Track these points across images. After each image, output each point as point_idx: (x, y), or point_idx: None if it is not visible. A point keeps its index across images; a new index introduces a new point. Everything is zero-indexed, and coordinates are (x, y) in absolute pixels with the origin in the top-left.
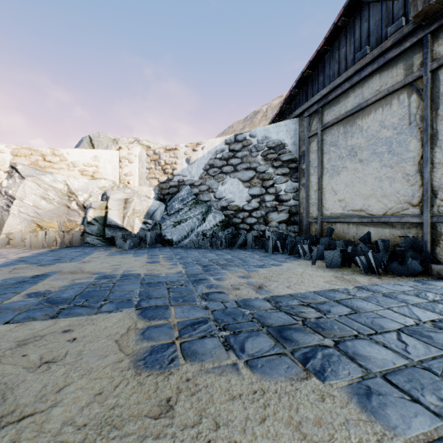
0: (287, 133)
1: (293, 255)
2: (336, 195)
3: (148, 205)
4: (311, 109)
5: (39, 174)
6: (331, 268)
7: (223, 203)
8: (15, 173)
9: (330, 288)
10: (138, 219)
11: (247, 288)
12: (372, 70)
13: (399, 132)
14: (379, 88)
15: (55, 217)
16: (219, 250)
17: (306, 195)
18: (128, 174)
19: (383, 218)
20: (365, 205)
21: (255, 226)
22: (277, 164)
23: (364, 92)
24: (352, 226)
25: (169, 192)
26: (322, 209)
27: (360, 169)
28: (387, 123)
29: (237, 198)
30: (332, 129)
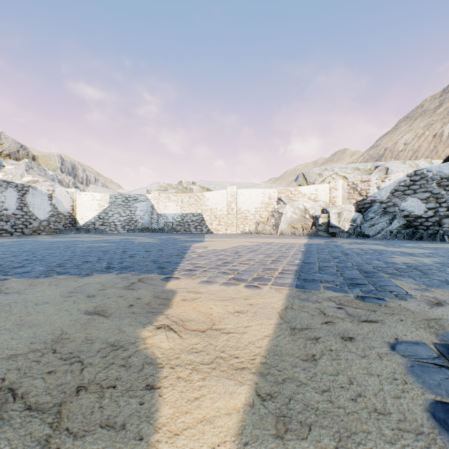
0: None
1: None
2: None
3: (351, 215)
4: None
5: (291, 201)
6: None
7: (405, 213)
8: (280, 202)
9: None
10: (347, 223)
11: (414, 246)
12: None
13: None
14: None
15: (298, 222)
16: (402, 240)
17: None
18: (334, 197)
19: None
20: None
21: (430, 227)
22: (448, 188)
23: None
24: None
25: (363, 206)
26: None
27: None
28: None
29: (416, 210)
30: None
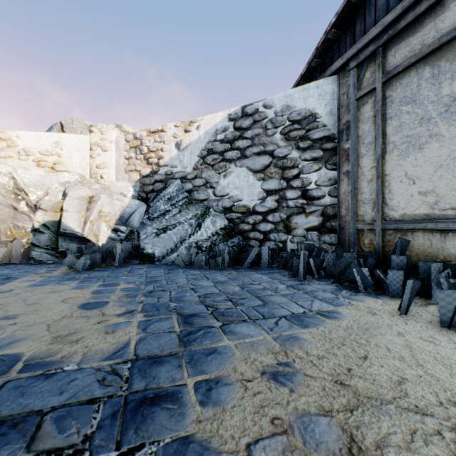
0: (320, 99)
1: (340, 284)
2: (415, 184)
3: (122, 206)
4: (363, 54)
5: None
6: (453, 327)
7: (226, 203)
8: None
9: None
10: (106, 224)
11: None
12: None
13: None
14: None
15: None
16: (220, 271)
17: (353, 188)
18: (101, 166)
19: None
20: None
21: (271, 235)
22: (305, 144)
23: None
24: (454, 237)
25: (153, 188)
26: (383, 208)
27: None
28: None
29: (246, 195)
30: (406, 76)
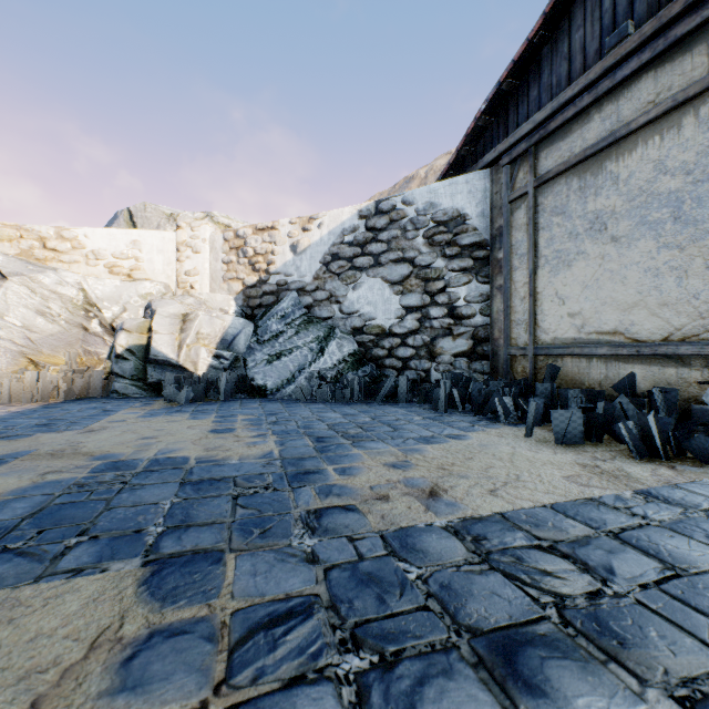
0: (470, 197)
1: (483, 416)
2: (564, 305)
3: (224, 326)
4: (516, 150)
5: (34, 270)
6: (566, 444)
7: (356, 322)
8: None
9: (584, 497)
10: (206, 349)
11: (406, 497)
12: (640, 64)
13: (697, 179)
14: (654, 99)
15: (62, 346)
16: (349, 405)
17: (506, 306)
18: (191, 273)
19: (664, 347)
20: (623, 322)
21: (411, 363)
22: (452, 251)
23: (622, 109)
24: (597, 363)
25: (261, 302)
26: (536, 331)
27: (614, 254)
28: (672, 163)
29: (381, 312)
30: (556, 184)
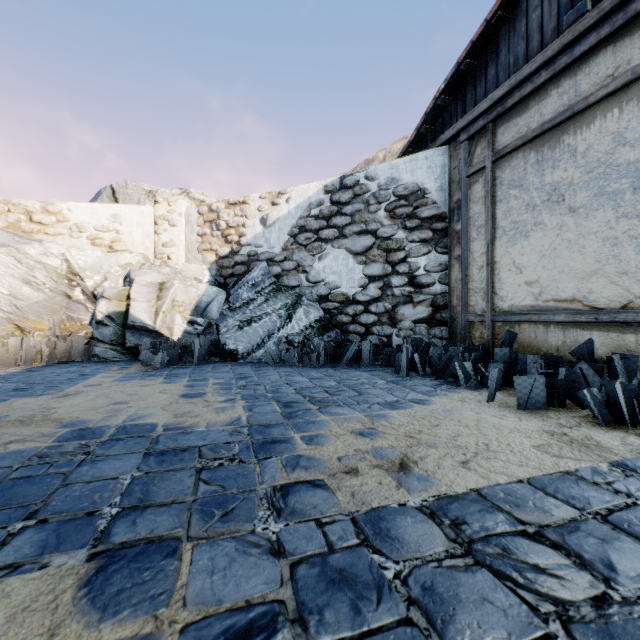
0: (429, 172)
1: (444, 380)
2: (522, 274)
3: (198, 294)
4: (473, 127)
5: (20, 242)
6: (529, 409)
7: (322, 290)
8: None
9: (560, 470)
10: (181, 316)
11: (375, 470)
12: (599, 39)
13: None
14: (613, 72)
15: (47, 312)
16: (315, 368)
17: (464, 275)
18: (168, 244)
19: (623, 314)
20: (581, 290)
21: (374, 328)
22: (413, 224)
23: (580, 83)
24: (555, 329)
25: (233, 272)
26: (493, 299)
27: (572, 224)
28: (632, 135)
29: (345, 281)
30: (513, 158)
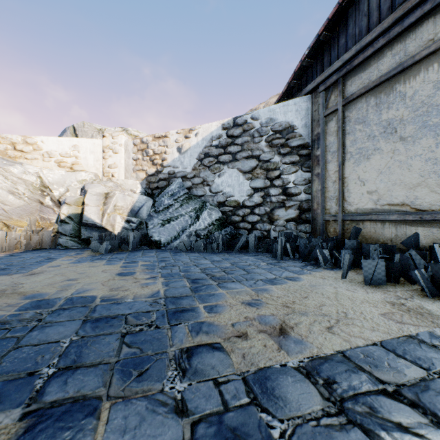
0: (297, 114)
1: (308, 262)
2: (365, 186)
3: (133, 201)
4: (329, 81)
5: (6, 164)
6: (373, 284)
7: (220, 198)
8: None
9: (404, 334)
10: (120, 216)
11: (261, 335)
12: (423, 13)
13: None
14: (434, 37)
15: (26, 214)
16: (215, 254)
17: (322, 187)
18: (112, 166)
19: None
20: (409, 197)
21: (257, 225)
22: (285, 151)
23: (408, 46)
24: (389, 225)
25: (158, 185)
26: (343, 204)
27: (402, 149)
28: None
29: (237, 192)
30: (358, 102)
